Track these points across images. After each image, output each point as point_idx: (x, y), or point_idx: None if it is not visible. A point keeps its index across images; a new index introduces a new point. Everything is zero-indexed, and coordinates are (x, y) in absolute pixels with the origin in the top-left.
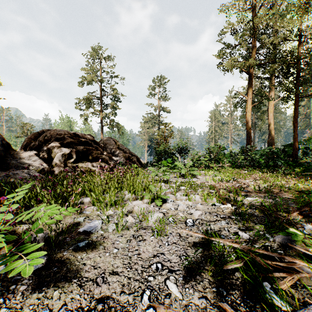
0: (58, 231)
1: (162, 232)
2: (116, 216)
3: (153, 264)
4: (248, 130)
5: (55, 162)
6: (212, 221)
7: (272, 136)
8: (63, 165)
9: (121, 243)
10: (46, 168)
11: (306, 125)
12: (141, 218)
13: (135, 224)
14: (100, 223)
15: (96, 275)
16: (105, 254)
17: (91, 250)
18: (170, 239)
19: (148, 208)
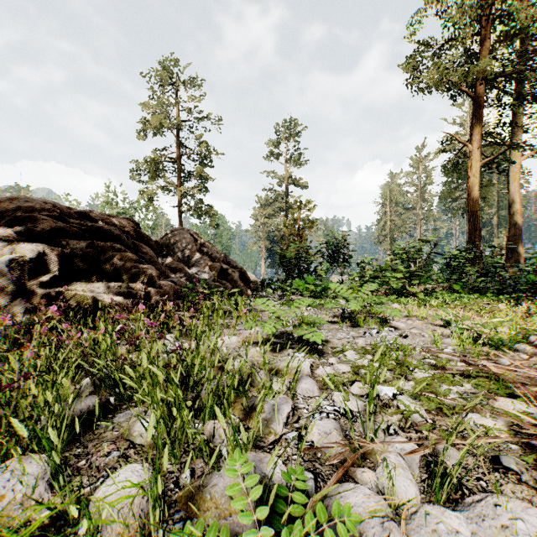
0: None
1: None
2: None
3: None
4: (473, 214)
5: None
6: None
7: (517, 228)
8: (10, 292)
9: None
10: None
11: None
12: None
13: None
14: None
15: None
16: None
17: None
18: None
19: None
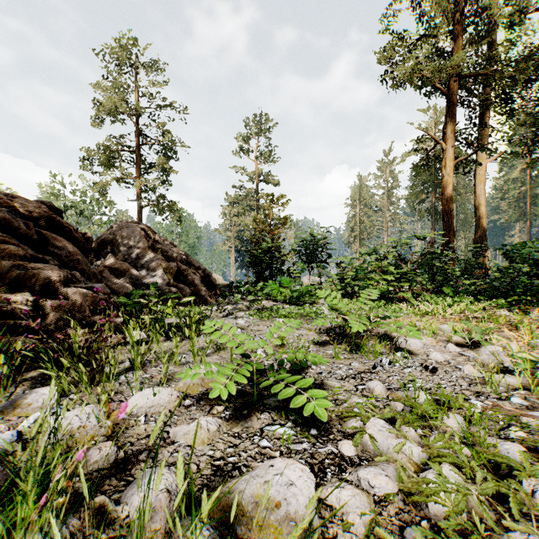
0: None
1: None
2: None
3: None
4: (448, 214)
5: None
6: None
7: (482, 230)
8: None
9: None
10: None
11: (520, 215)
12: None
13: None
14: None
15: None
16: None
17: None
18: None
19: None
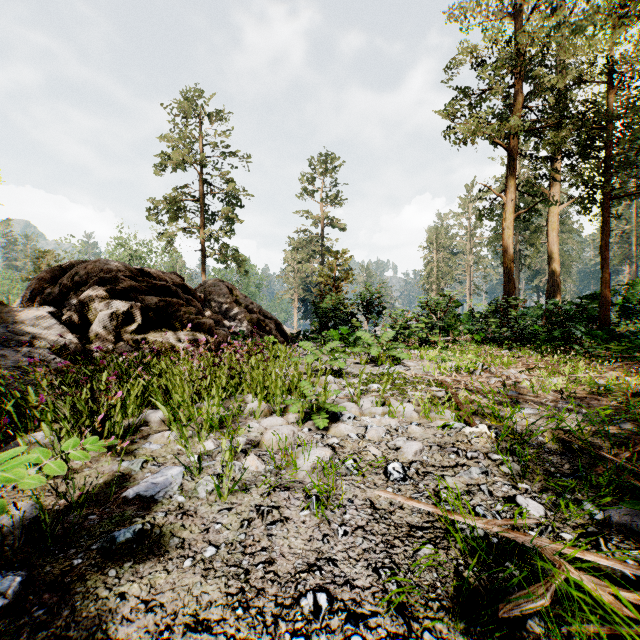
0: (71, 499)
1: (329, 499)
2: (220, 455)
3: (305, 596)
4: (507, 266)
5: (96, 330)
6: (447, 467)
7: (555, 279)
8: (112, 338)
9: (227, 531)
10: (72, 345)
11: (624, 257)
12: (279, 461)
13: (265, 476)
14: (178, 475)
15: (149, 633)
16: (182, 562)
17: (148, 552)
18: (350, 516)
19: (298, 435)
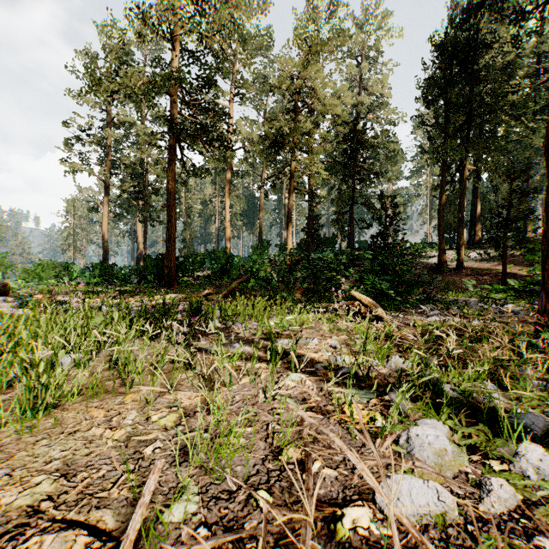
0: None
1: None
2: None
3: None
4: (105, 244)
5: None
6: None
7: (140, 252)
8: None
9: None
10: None
11: None
12: None
13: None
14: None
15: None
16: None
17: None
18: None
19: None
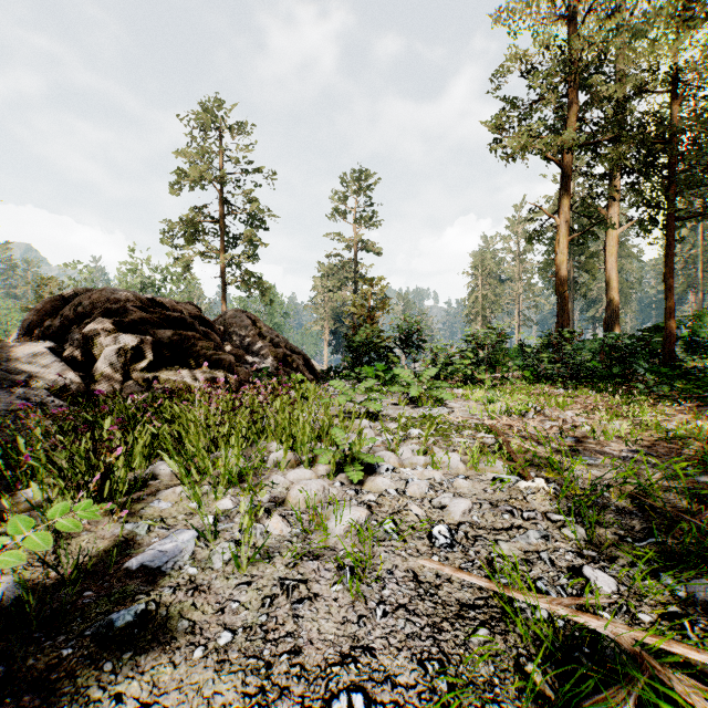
0: (64, 571)
1: (365, 570)
2: (239, 516)
3: (338, 696)
4: (561, 294)
5: (101, 368)
6: (501, 530)
7: (614, 309)
8: (120, 376)
9: (245, 611)
10: (74, 385)
11: (689, 285)
12: (307, 522)
13: (291, 542)
14: (190, 541)
15: None
16: (192, 652)
17: (152, 639)
18: (390, 591)
19: (329, 490)
